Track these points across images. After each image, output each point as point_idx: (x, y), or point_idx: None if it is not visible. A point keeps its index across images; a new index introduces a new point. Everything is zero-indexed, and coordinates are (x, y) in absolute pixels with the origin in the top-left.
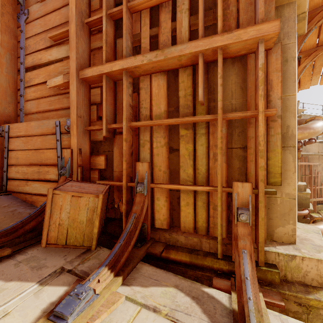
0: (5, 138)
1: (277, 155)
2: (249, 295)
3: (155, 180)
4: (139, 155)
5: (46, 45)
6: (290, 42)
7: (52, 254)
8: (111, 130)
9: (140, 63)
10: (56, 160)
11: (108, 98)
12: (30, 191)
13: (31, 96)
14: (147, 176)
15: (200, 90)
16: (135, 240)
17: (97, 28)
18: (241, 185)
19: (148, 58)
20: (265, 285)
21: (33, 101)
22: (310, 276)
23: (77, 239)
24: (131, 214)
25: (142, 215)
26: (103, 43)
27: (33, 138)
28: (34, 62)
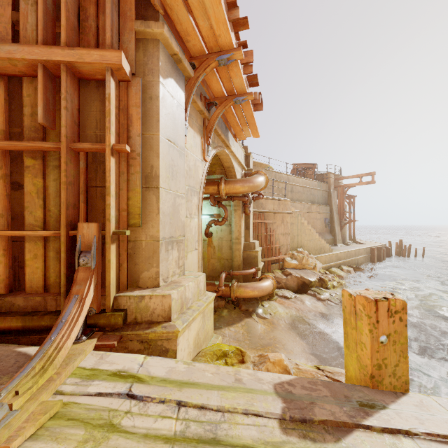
0: None
1: (137, 195)
2: (53, 336)
3: None
4: None
5: None
6: (154, 79)
7: None
8: None
9: None
10: None
11: None
12: None
13: None
14: None
15: (40, 109)
16: None
17: None
18: (87, 225)
19: None
20: (110, 331)
21: None
22: (156, 313)
23: None
24: None
25: None
26: None
27: None
28: None
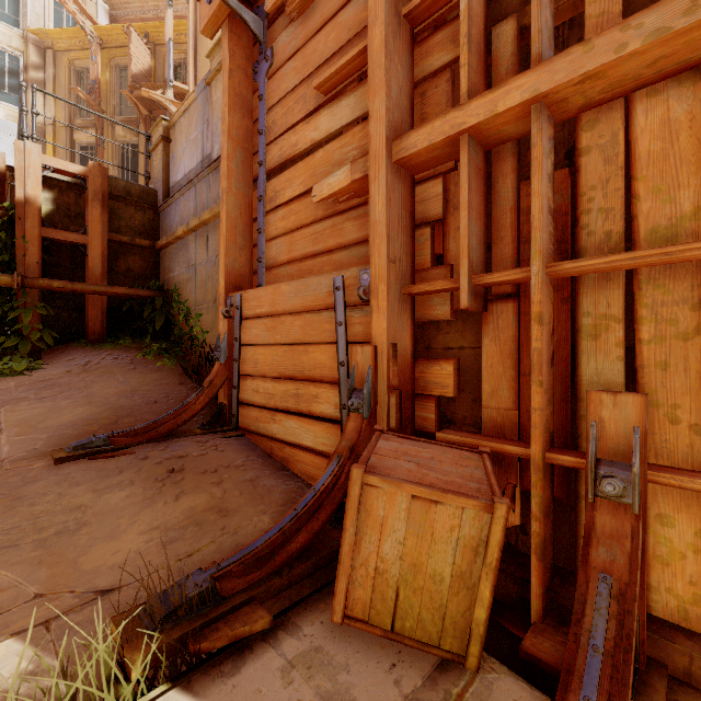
0: (236, 319)
1: None
2: None
3: (650, 452)
4: (577, 365)
5: (306, 109)
6: None
7: (359, 651)
8: (479, 292)
9: (611, 58)
10: (335, 371)
11: (472, 199)
12: (280, 435)
13: (278, 229)
14: (638, 445)
15: None
16: (629, 689)
17: (431, 19)
18: None
19: (650, 27)
20: None
21: (281, 238)
22: None
23: (423, 623)
24: (588, 574)
25: (636, 588)
26: (460, 45)
27: (286, 319)
28: (282, 155)
